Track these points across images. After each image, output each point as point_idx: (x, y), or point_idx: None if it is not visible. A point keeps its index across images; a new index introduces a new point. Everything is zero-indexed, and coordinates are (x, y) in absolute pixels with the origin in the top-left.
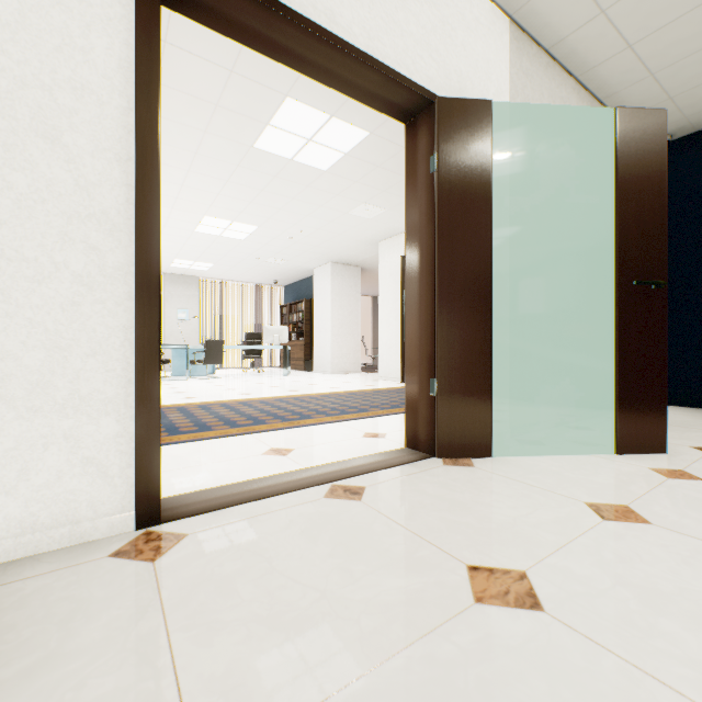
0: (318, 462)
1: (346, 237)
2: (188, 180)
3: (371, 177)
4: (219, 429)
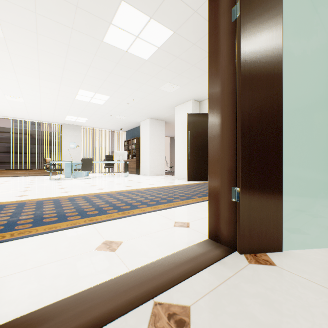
0: (141, 260)
1: (157, 103)
2: (66, 65)
3: (173, 64)
4: (72, 219)
